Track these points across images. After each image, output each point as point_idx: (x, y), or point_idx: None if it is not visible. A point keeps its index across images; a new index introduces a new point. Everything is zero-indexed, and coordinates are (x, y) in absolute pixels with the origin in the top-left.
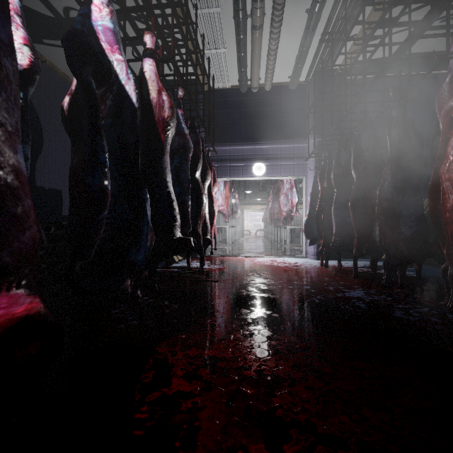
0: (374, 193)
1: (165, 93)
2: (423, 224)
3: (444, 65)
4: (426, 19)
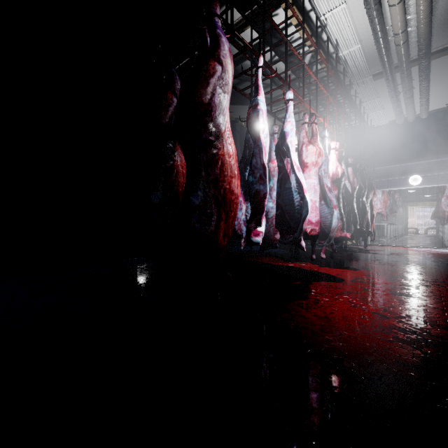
0: None
1: (356, 178)
2: None
3: None
4: None
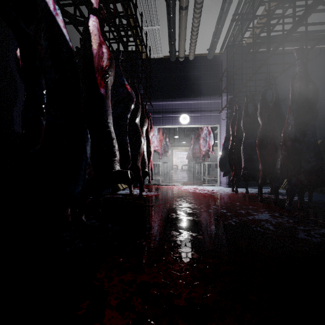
0: (277, 136)
1: (105, 46)
2: (322, 161)
3: (323, 41)
4: None
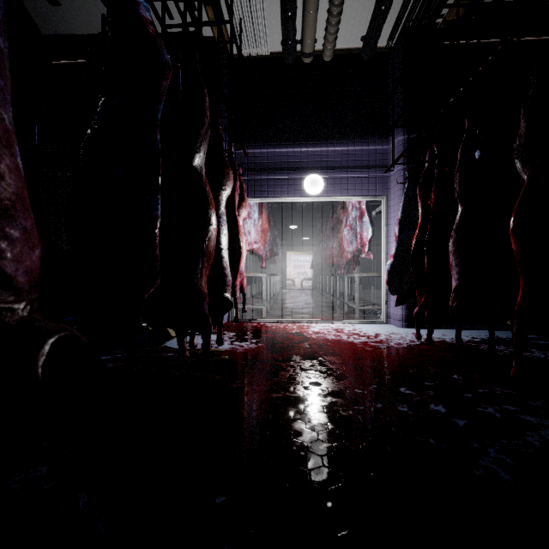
0: None
1: None
2: None
3: None
4: None
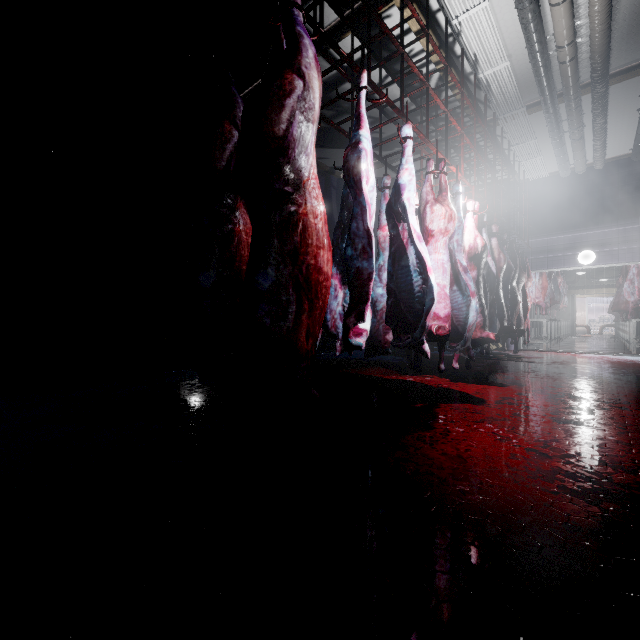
0: None
1: (503, 254)
2: None
3: None
4: None
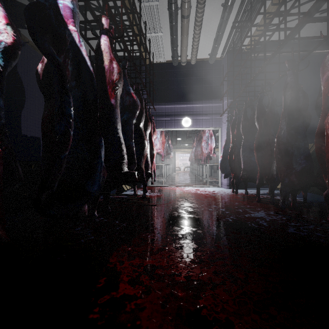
0: (272, 139)
1: (115, 62)
2: (310, 163)
3: (321, 46)
4: (313, 7)
